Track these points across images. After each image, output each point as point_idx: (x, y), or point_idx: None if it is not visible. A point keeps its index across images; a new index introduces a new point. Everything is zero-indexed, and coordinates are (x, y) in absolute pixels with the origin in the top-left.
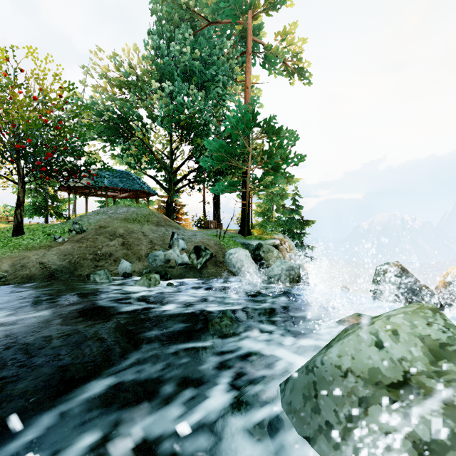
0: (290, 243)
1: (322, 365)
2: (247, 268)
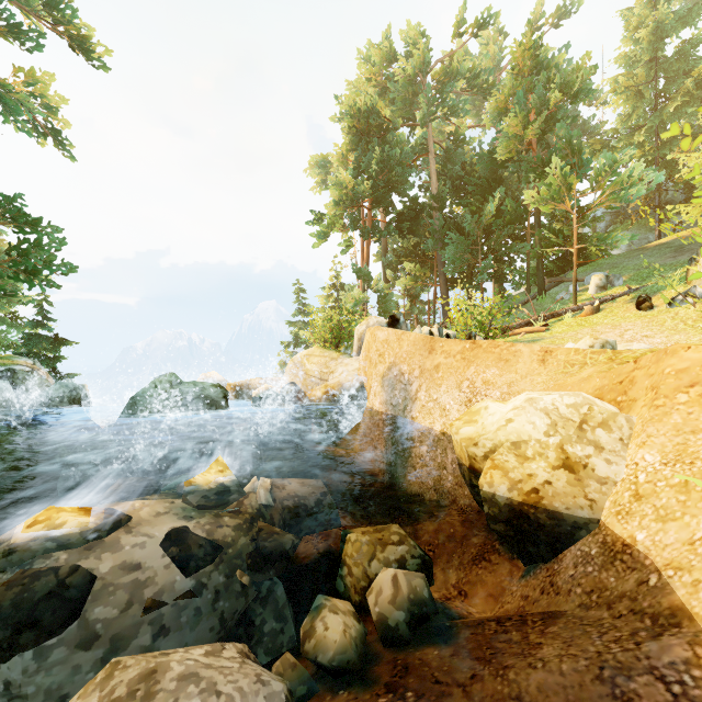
0: (44, 370)
1: (137, 396)
2: (8, 396)
